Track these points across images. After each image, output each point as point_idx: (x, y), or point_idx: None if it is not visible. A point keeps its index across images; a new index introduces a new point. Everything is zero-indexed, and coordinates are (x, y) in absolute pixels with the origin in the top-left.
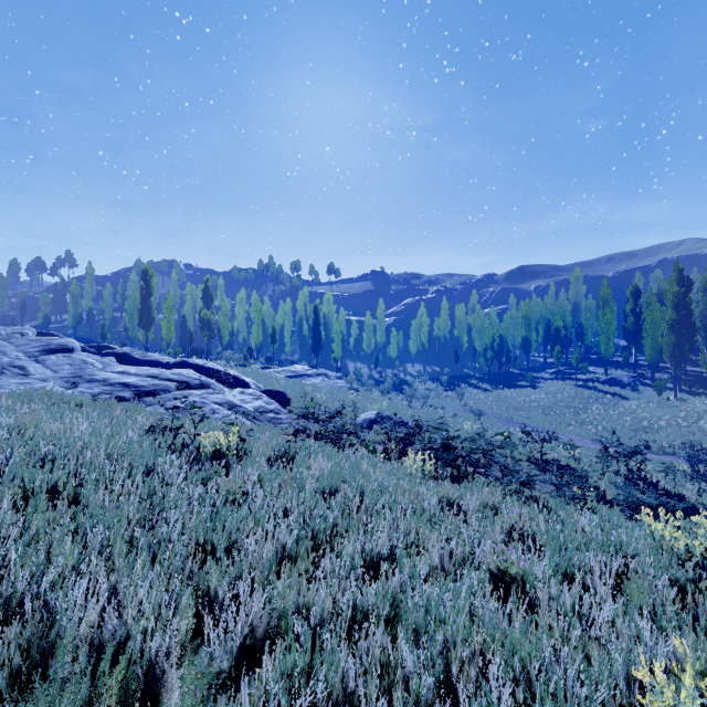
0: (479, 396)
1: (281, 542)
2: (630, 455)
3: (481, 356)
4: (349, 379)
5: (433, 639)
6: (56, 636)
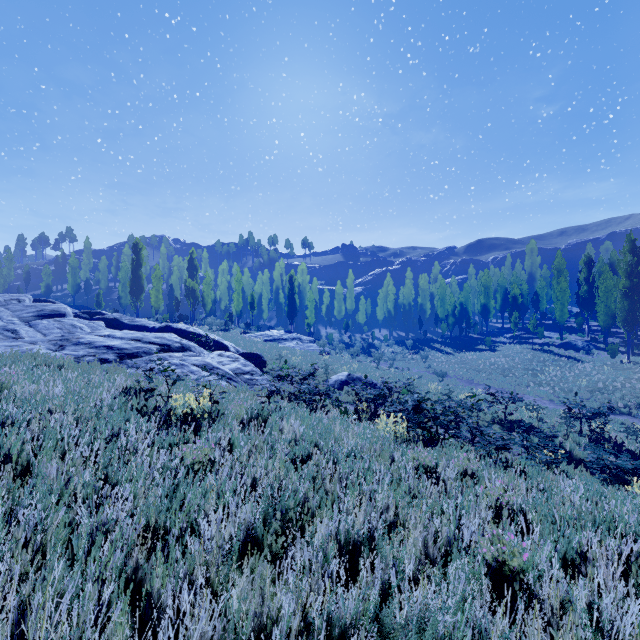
0: (442, 358)
1: (246, 522)
2: (594, 416)
3: (443, 322)
4: (321, 343)
5: None
6: None
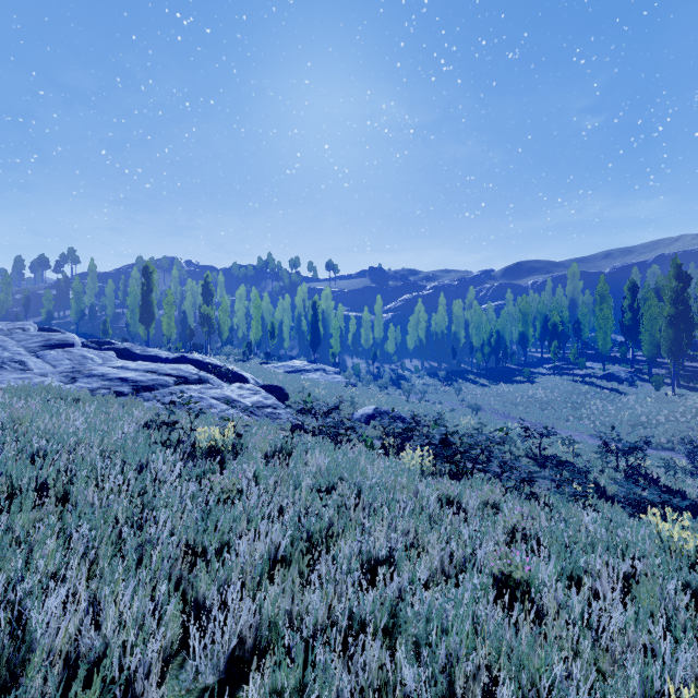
0: (477, 391)
1: (275, 543)
2: (630, 451)
3: (478, 351)
4: (347, 374)
5: (435, 654)
6: (28, 651)
